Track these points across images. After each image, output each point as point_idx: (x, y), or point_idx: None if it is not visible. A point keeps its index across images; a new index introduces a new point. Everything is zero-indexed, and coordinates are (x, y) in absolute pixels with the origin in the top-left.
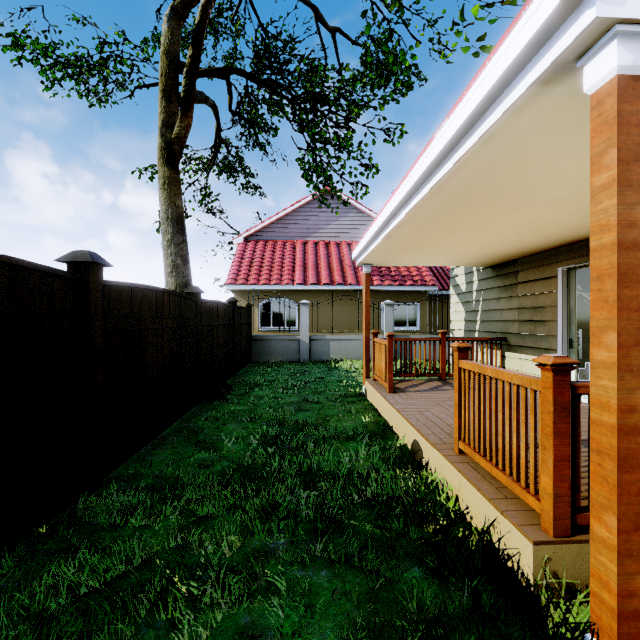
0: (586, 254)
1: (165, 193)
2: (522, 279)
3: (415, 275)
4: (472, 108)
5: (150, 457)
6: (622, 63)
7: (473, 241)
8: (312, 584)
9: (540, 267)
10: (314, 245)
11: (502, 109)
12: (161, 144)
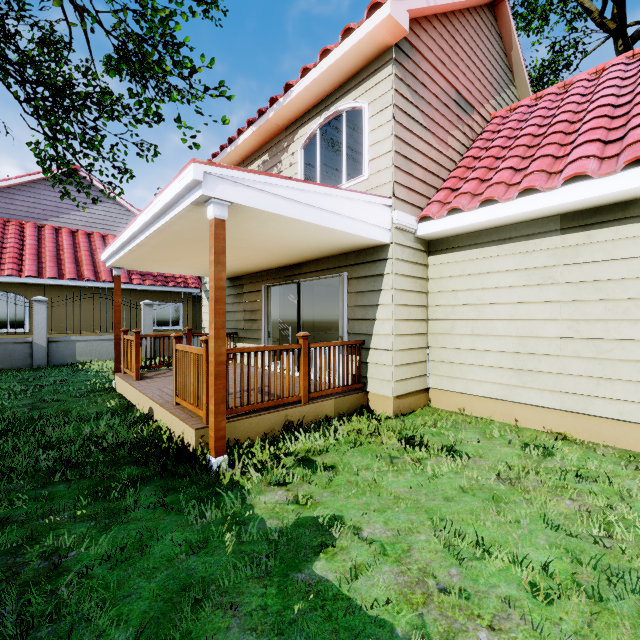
0: (274, 278)
1: None
2: (246, 290)
3: (179, 277)
4: (168, 200)
5: None
6: (216, 214)
7: (204, 261)
8: (52, 492)
9: (255, 283)
10: (54, 231)
11: (182, 207)
12: None
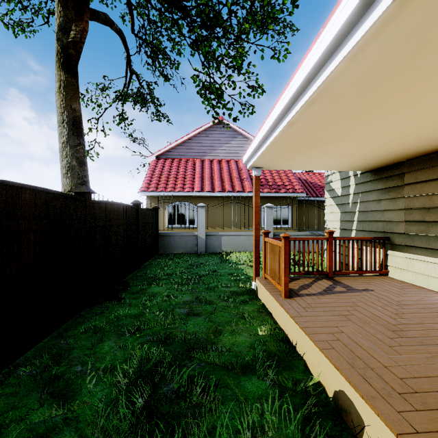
0: None
1: (61, 96)
2: (410, 180)
3: (287, 185)
4: None
5: None
6: None
7: (380, 134)
8: None
9: (435, 167)
10: (210, 162)
11: None
12: (57, 48)
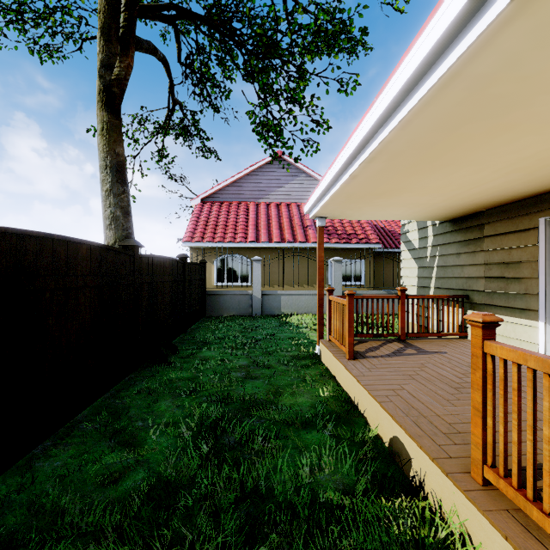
0: None
1: (103, 139)
2: (489, 232)
3: (360, 234)
4: None
5: (42, 462)
6: None
7: (448, 185)
8: None
9: (514, 218)
10: (266, 206)
11: None
12: (99, 86)
